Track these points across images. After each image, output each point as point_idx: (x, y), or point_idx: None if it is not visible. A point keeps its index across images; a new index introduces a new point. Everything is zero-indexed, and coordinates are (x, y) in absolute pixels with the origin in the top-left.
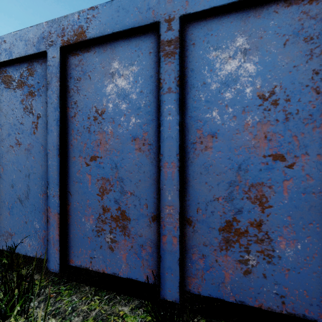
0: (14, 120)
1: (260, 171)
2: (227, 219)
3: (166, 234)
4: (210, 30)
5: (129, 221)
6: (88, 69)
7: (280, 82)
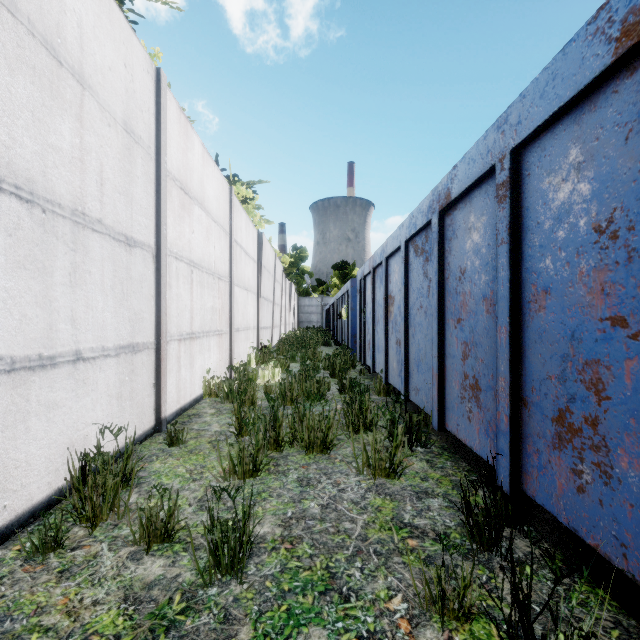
0: (419, 285)
1: (596, 343)
2: (559, 406)
3: (500, 411)
4: (543, 151)
5: (480, 392)
6: (455, 228)
7: (621, 201)
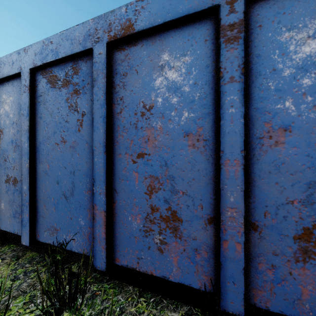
0: (59, 118)
1: None
2: (304, 225)
3: (228, 239)
4: (281, 8)
5: (180, 222)
6: (135, 63)
7: None
